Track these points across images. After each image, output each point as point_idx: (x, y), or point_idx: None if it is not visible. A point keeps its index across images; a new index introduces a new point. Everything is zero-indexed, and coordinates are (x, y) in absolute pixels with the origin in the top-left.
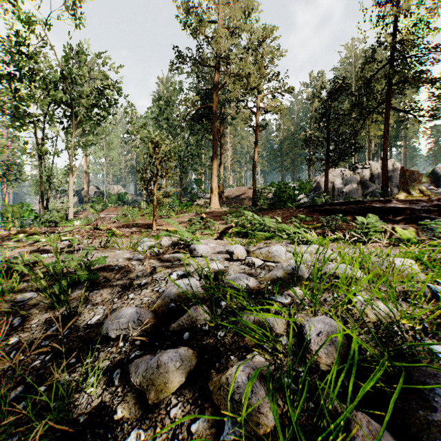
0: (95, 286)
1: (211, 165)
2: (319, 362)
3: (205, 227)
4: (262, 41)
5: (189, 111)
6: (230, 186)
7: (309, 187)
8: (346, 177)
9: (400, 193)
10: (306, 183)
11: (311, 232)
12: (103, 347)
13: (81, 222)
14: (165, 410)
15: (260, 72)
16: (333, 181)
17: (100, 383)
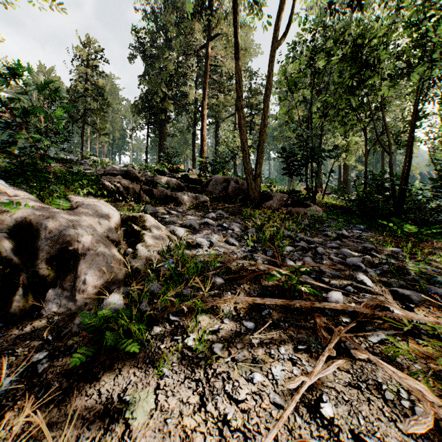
0: None
1: None
2: None
3: None
4: None
5: None
6: None
7: None
8: None
9: None
10: None
11: None
12: None
13: None
14: None
15: None
16: None
17: None
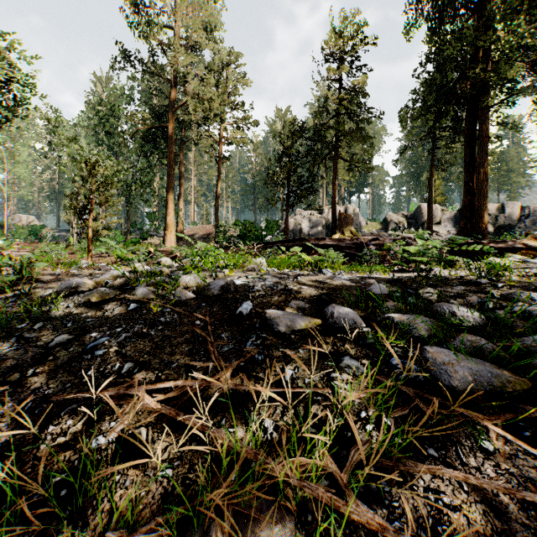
0: (39, 283)
1: (167, 196)
2: (180, 284)
3: (152, 260)
4: (225, 65)
5: (137, 129)
6: (194, 224)
7: (276, 228)
8: (313, 219)
9: (337, 234)
10: (274, 223)
11: (217, 246)
12: (58, 300)
13: (5, 243)
14: (102, 308)
15: (223, 99)
16: (301, 223)
17: (61, 308)
